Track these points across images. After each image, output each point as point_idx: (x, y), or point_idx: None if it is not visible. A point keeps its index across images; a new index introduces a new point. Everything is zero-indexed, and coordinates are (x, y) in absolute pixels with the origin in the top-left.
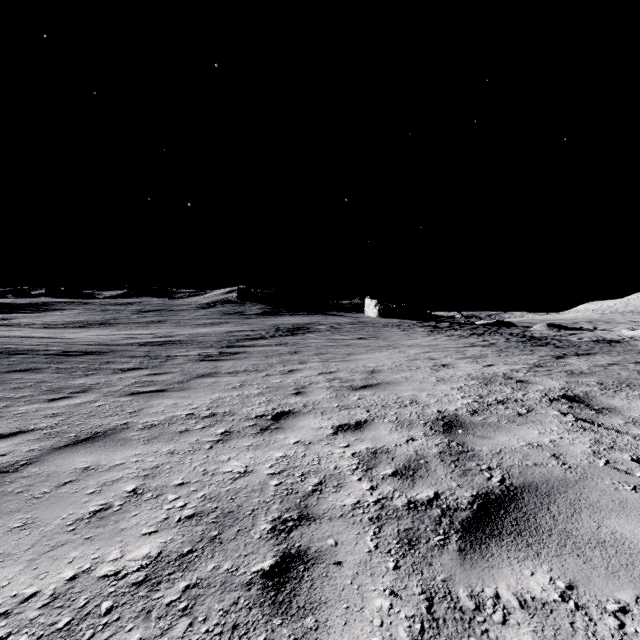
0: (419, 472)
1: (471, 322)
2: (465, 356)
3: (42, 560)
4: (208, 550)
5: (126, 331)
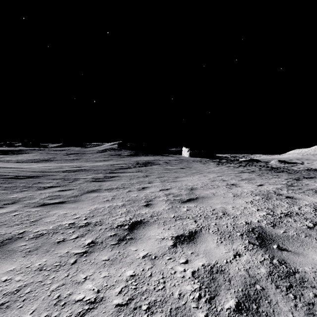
0: (262, 306)
1: (237, 159)
2: (242, 179)
3: None
4: None
5: (58, 164)
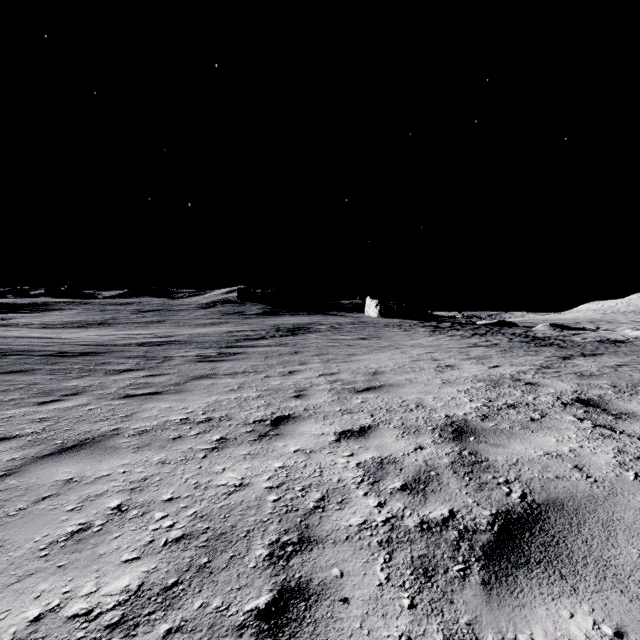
0: (430, 486)
1: (472, 322)
2: (469, 357)
3: (5, 594)
4: (196, 582)
5: (125, 331)
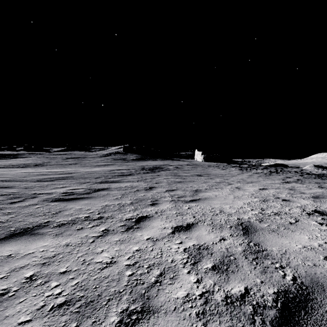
0: None
1: (259, 164)
2: (312, 196)
3: None
4: None
5: (47, 169)
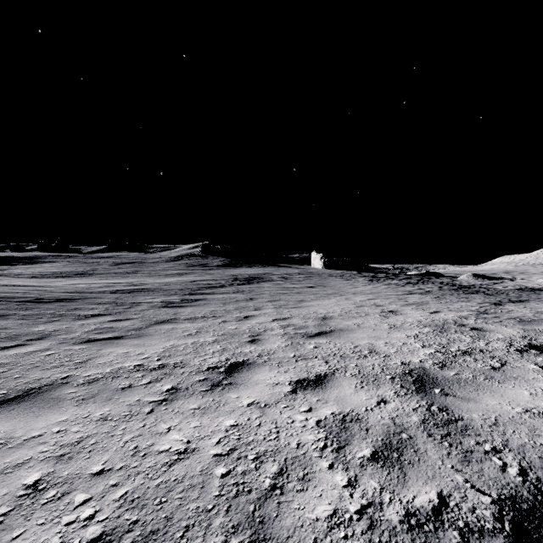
0: (406, 454)
1: (404, 273)
2: (408, 303)
3: None
4: None
5: (102, 280)
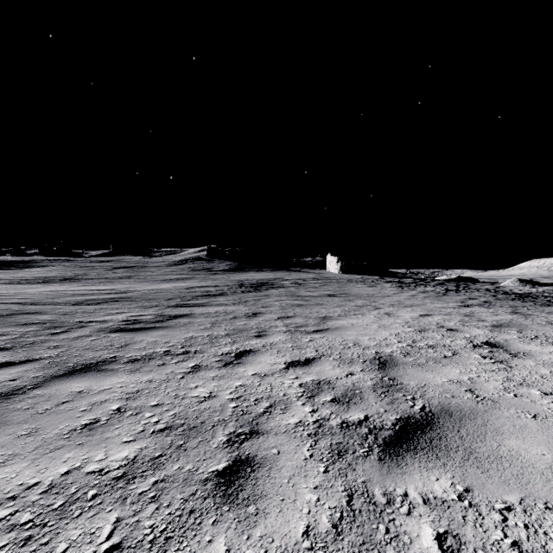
0: None
1: (431, 278)
2: (493, 324)
3: None
4: None
5: (85, 287)
